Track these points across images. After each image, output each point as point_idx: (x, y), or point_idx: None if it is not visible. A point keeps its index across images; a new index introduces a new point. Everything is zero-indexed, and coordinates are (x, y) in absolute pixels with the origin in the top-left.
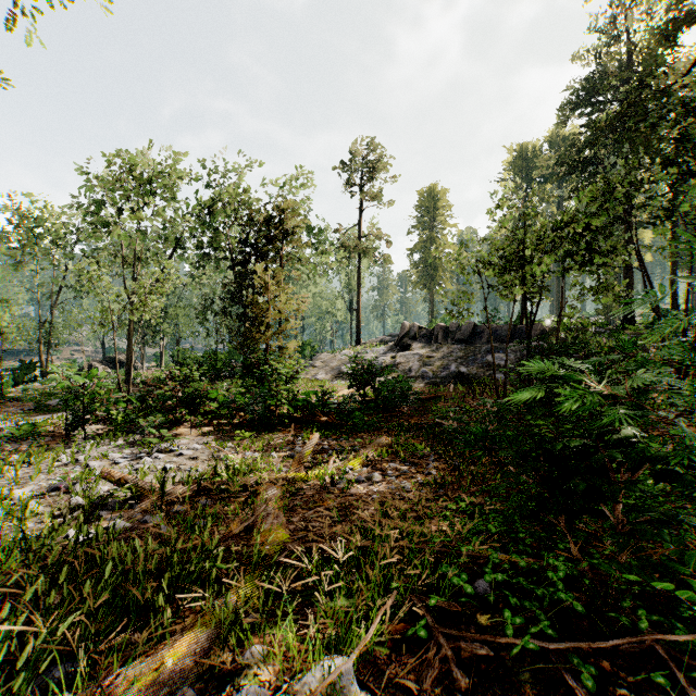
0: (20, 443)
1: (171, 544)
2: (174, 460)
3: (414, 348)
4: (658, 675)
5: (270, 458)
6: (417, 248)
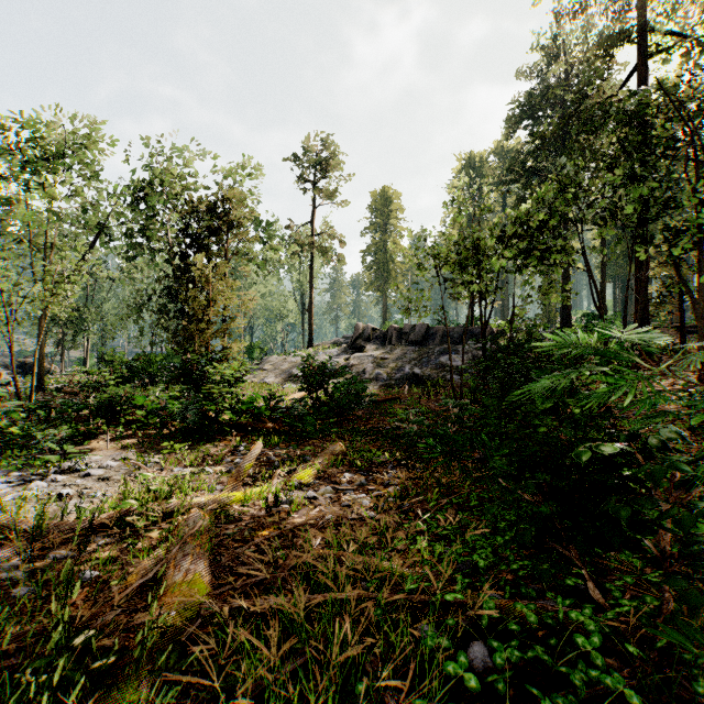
0: None
1: None
2: (77, 483)
3: (368, 350)
4: None
5: (201, 475)
6: (370, 250)
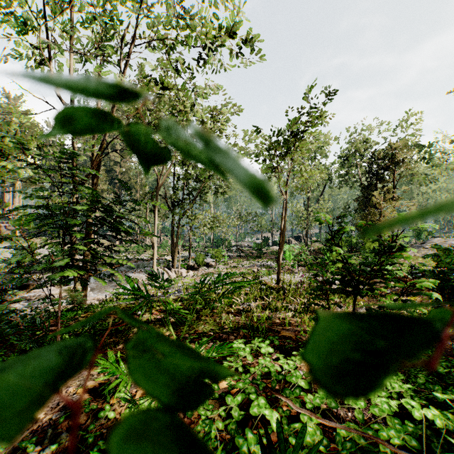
0: None
1: None
2: None
3: None
4: None
5: None
6: None
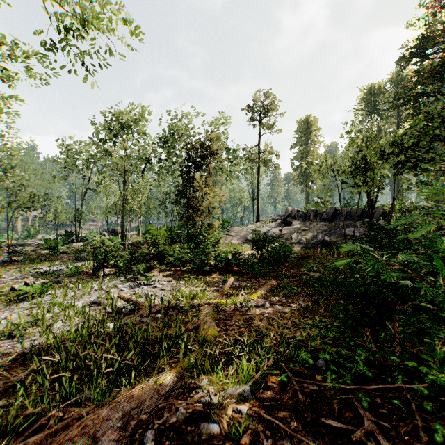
0: (71, 277)
1: (161, 331)
2: (152, 290)
3: (294, 224)
4: (395, 400)
5: (205, 291)
6: (296, 158)
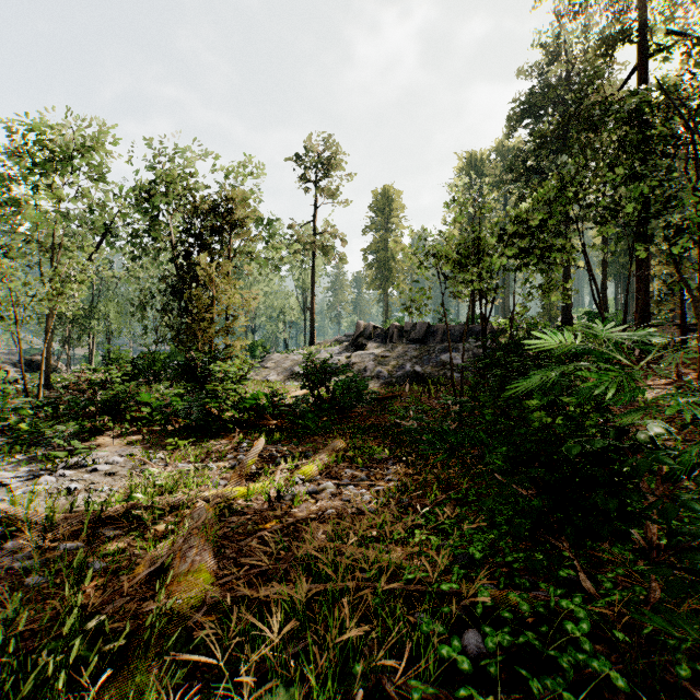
0: None
1: (10, 623)
2: (84, 478)
3: (370, 348)
4: None
5: (205, 470)
6: (371, 248)
